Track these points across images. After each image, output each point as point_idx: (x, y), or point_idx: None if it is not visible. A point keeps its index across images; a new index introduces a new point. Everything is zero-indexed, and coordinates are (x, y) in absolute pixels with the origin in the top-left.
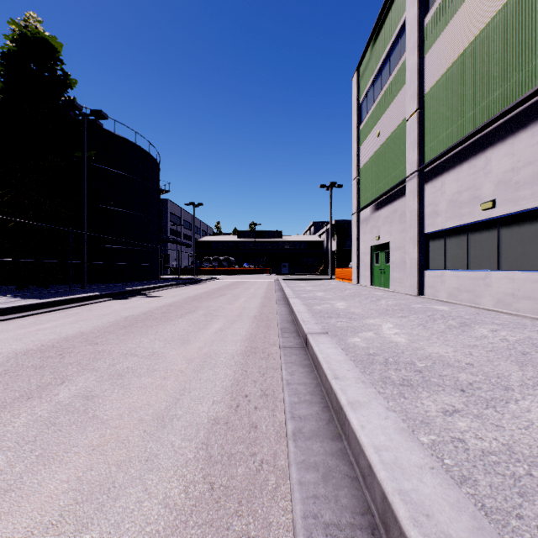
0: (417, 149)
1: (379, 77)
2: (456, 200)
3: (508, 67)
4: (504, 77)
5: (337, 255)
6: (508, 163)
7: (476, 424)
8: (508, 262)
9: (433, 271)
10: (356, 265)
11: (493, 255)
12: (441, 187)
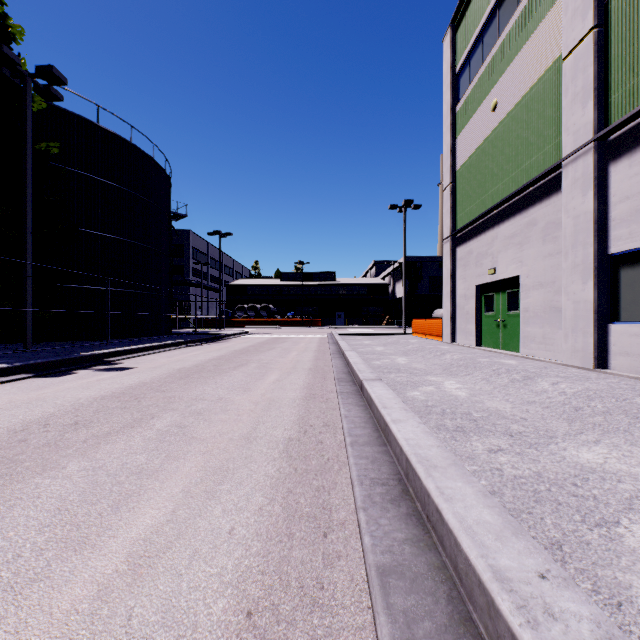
0: (593, 100)
1: (494, 18)
2: None
3: None
4: None
5: (407, 303)
6: None
7: None
8: None
9: (635, 325)
10: (449, 314)
11: None
12: None
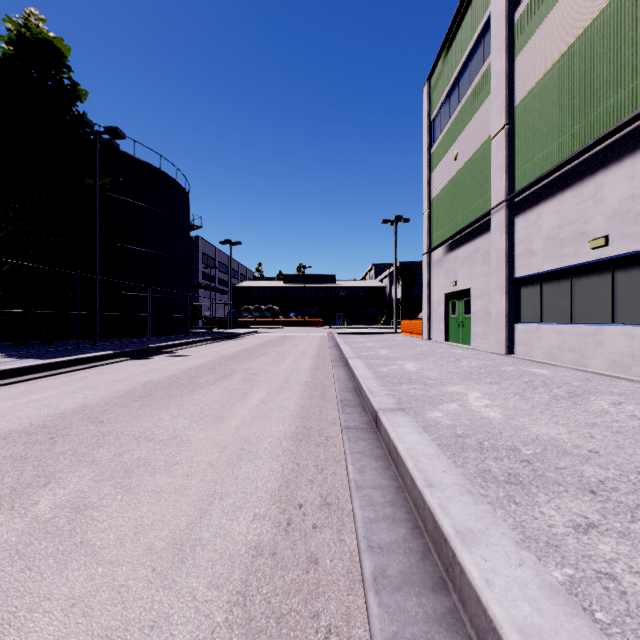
0: (505, 173)
1: (456, 87)
2: (557, 236)
3: (627, 68)
4: (621, 81)
5: (402, 304)
6: (627, 189)
7: (625, 547)
8: (626, 314)
9: (526, 325)
10: (427, 316)
11: (605, 306)
12: (537, 220)
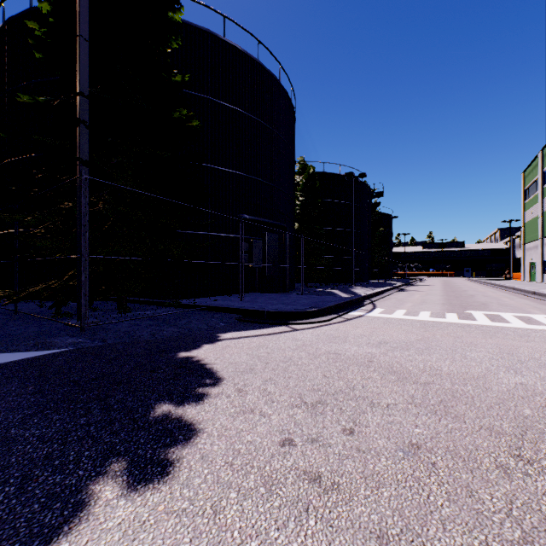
0: (540, 230)
1: (532, 186)
2: None
3: None
4: None
5: None
6: None
7: None
8: None
9: (545, 274)
10: (522, 271)
11: None
12: None
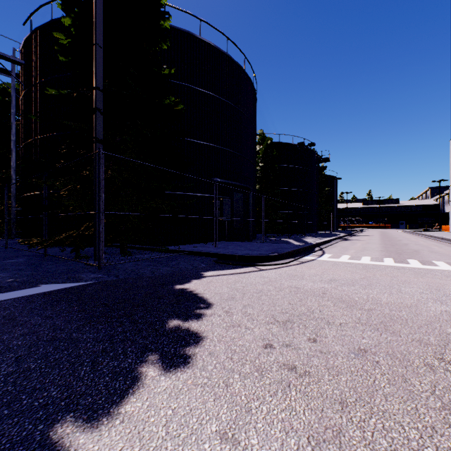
0: None
1: None
2: None
3: None
4: None
5: None
6: None
7: None
8: None
9: None
10: (450, 224)
11: None
12: None
